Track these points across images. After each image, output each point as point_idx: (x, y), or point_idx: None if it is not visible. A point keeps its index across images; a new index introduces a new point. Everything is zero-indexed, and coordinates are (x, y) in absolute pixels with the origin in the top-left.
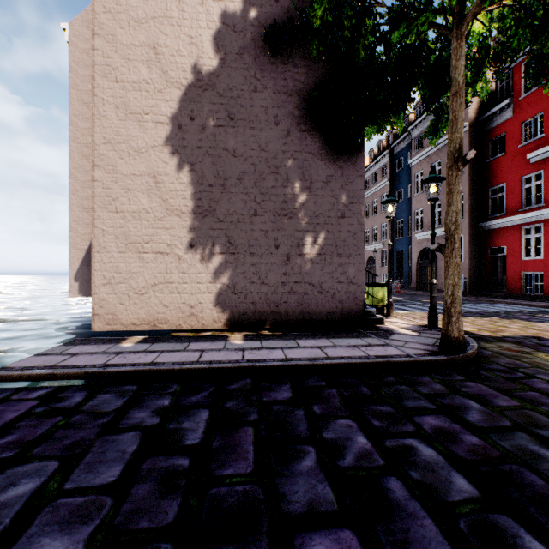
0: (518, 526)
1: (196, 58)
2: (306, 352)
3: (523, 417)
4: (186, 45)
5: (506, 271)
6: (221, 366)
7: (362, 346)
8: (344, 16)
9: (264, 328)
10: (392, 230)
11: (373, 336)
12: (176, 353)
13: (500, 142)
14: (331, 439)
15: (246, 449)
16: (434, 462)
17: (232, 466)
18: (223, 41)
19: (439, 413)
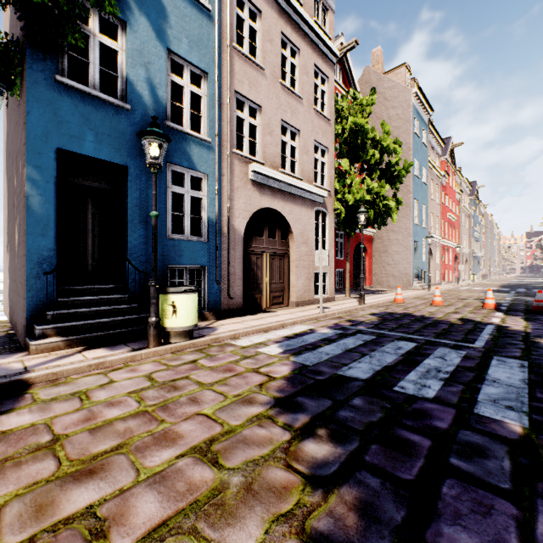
0: None
1: None
2: None
3: None
4: None
5: None
6: None
7: None
8: None
9: None
10: None
11: None
12: None
13: None
14: None
15: None
16: None
17: None
18: None
19: None
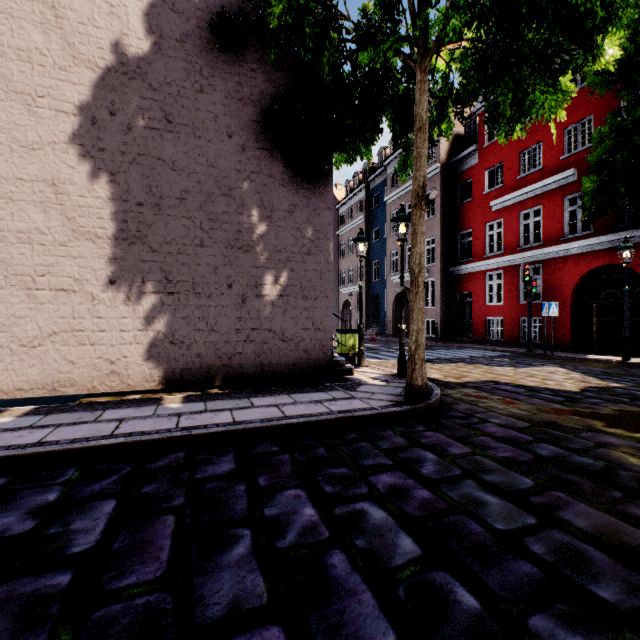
0: (454, 580)
1: (119, 35)
2: (260, 413)
3: (473, 463)
4: (104, 13)
5: (473, 316)
6: (144, 439)
7: (326, 400)
8: (306, 22)
9: (214, 385)
10: (368, 271)
11: (340, 389)
12: (80, 427)
13: (468, 188)
14: (274, 516)
15: (160, 546)
16: (383, 525)
17: (136, 572)
18: (158, 20)
19: (396, 469)
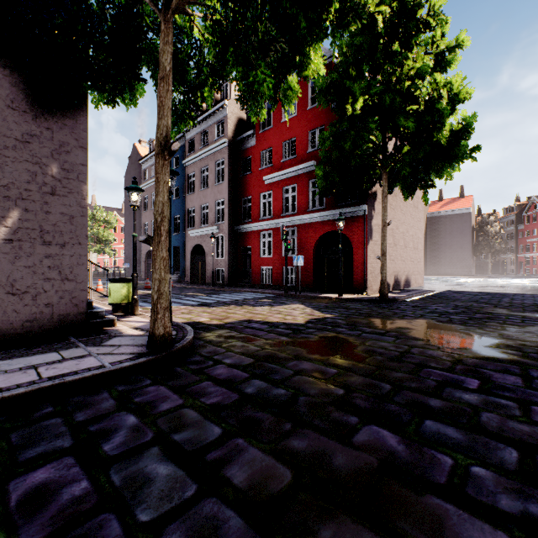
0: None
1: None
2: None
3: (174, 420)
4: None
5: (252, 266)
6: None
7: (47, 364)
8: None
9: None
10: (170, 225)
11: (81, 345)
12: None
13: (250, 163)
14: None
15: None
16: None
17: None
18: None
19: (68, 454)
